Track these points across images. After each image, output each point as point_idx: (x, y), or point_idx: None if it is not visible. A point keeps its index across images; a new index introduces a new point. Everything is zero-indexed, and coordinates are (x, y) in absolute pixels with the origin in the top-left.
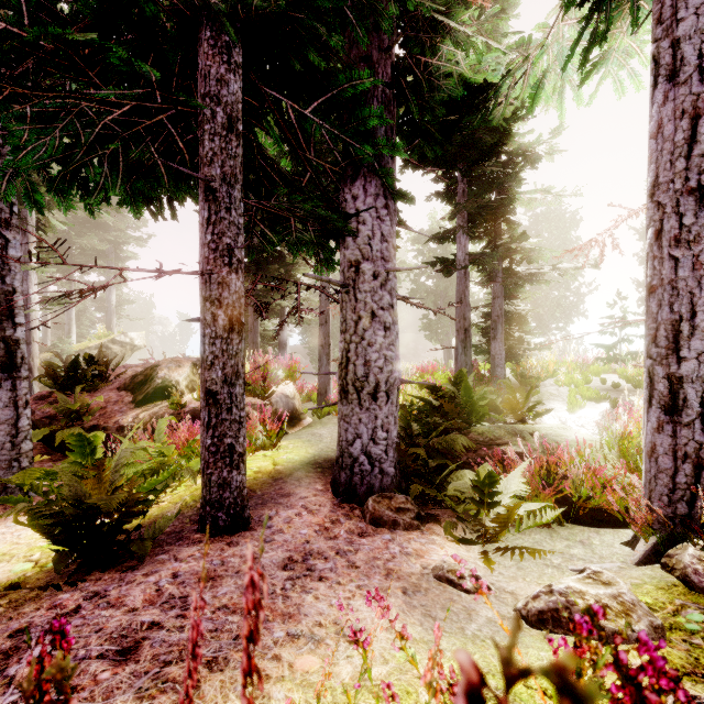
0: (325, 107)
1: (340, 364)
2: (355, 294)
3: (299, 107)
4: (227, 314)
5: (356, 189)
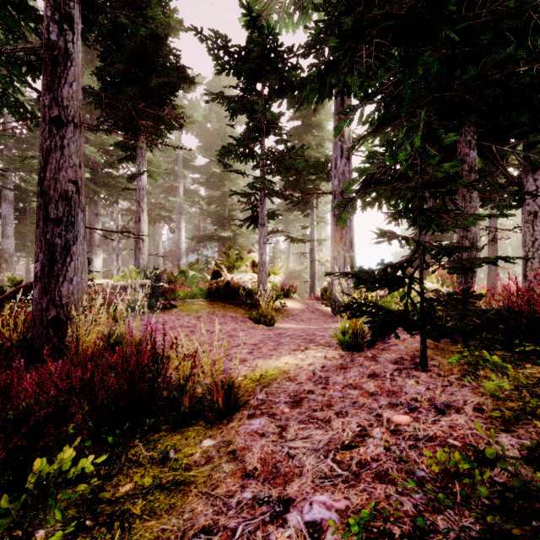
0: (517, 145)
1: (524, 262)
2: (535, 227)
3: (501, 145)
4: (471, 241)
5: (536, 175)
